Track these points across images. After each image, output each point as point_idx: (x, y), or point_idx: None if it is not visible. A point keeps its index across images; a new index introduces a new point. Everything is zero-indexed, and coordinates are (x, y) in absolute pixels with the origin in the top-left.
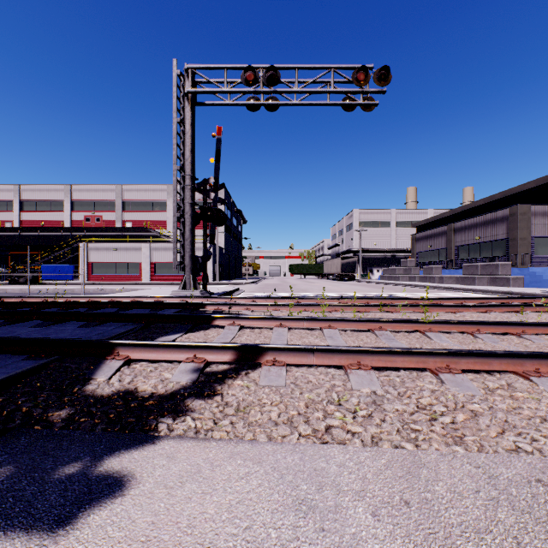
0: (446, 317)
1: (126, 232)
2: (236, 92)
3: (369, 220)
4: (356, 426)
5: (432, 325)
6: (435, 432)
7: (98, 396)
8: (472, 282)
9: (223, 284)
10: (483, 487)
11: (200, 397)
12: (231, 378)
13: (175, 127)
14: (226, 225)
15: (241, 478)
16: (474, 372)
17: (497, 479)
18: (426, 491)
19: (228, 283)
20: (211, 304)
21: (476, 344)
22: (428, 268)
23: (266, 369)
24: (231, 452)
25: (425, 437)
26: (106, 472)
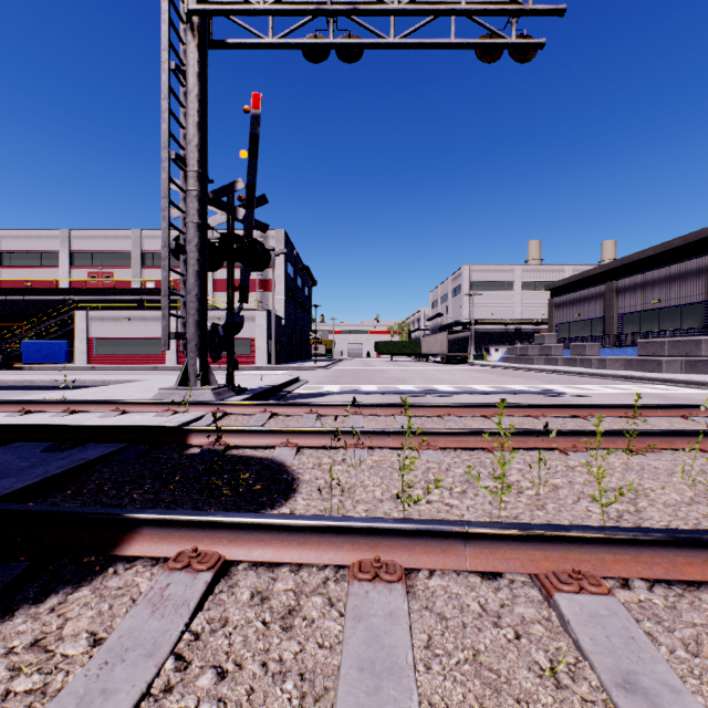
0: None
1: (146, 296)
2: (282, 11)
3: (484, 280)
4: None
5: None
6: None
7: None
8: (656, 368)
9: (281, 370)
10: None
11: None
12: None
13: (167, 78)
14: (287, 286)
15: None
16: None
17: None
18: None
19: (287, 368)
20: (203, 430)
21: None
22: (578, 346)
23: None
24: None
25: None
26: None
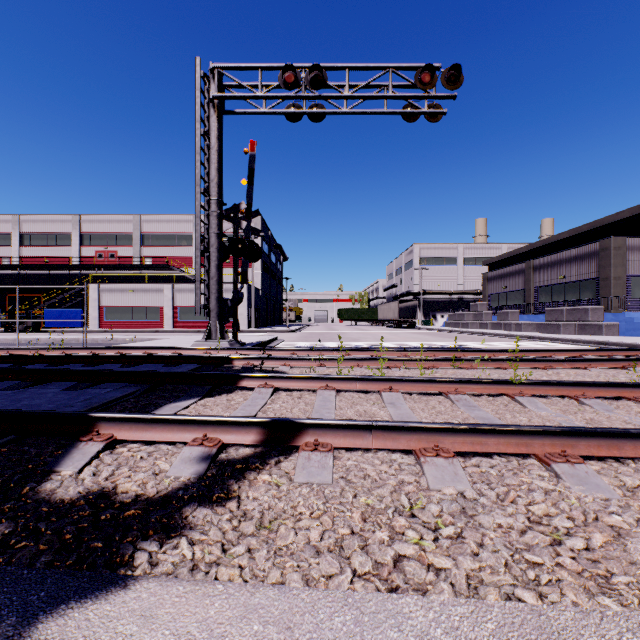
0: (536, 374)
1: (145, 270)
2: (273, 97)
3: (432, 257)
4: (441, 558)
5: (524, 387)
6: (564, 568)
7: (57, 502)
8: (556, 330)
9: (260, 332)
10: None
11: (207, 503)
12: (255, 470)
13: (198, 140)
14: (263, 262)
15: None
16: (597, 459)
17: None
18: None
19: (265, 331)
20: (240, 358)
21: (585, 414)
22: (503, 313)
23: (305, 456)
24: (245, 606)
25: (550, 577)
26: None
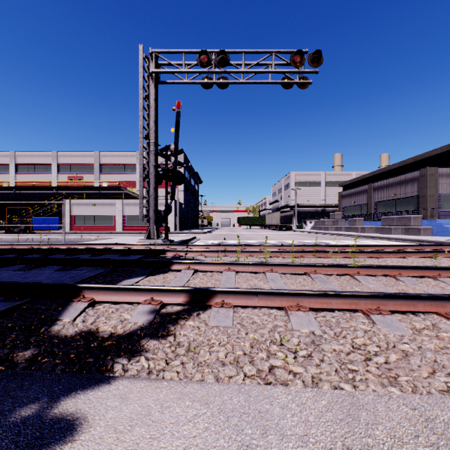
0: (370, 261)
1: (102, 190)
2: (193, 72)
3: (303, 180)
4: (297, 367)
5: (360, 269)
6: (371, 373)
7: (62, 337)
8: (389, 232)
9: (183, 233)
10: (421, 431)
11: (155, 337)
12: (184, 319)
13: (142, 101)
14: (185, 185)
15: (189, 421)
16: (401, 313)
17: (434, 423)
18: (367, 435)
19: (186, 233)
20: (171, 250)
21: (399, 286)
22: (352, 220)
23: (215, 310)
24: (181, 393)
25: (361, 377)
26: (60, 414)
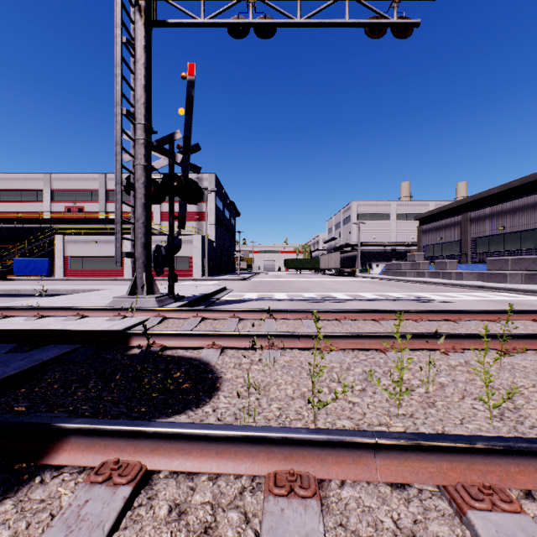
0: None
1: (109, 224)
2: None
3: (368, 212)
4: None
5: None
6: None
7: None
8: (502, 280)
9: (212, 281)
10: None
11: None
12: None
13: (119, 49)
14: (217, 217)
15: None
16: None
17: None
18: None
19: (217, 280)
20: (143, 334)
21: None
22: (441, 262)
23: None
24: None
25: None
26: None
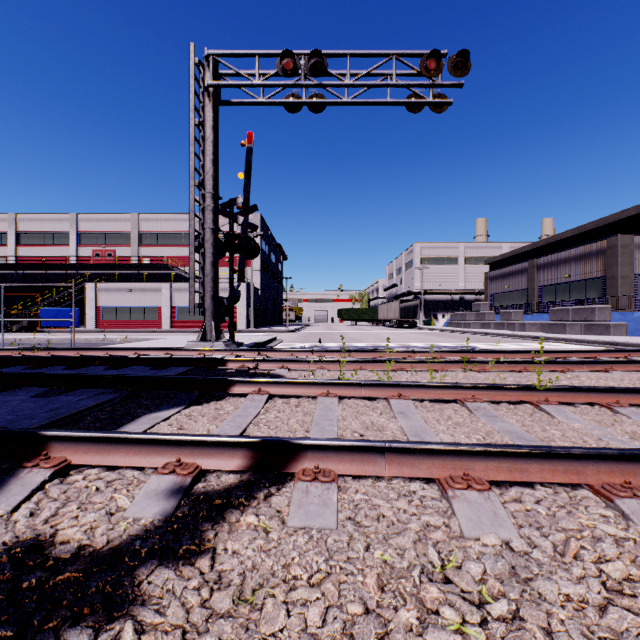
0: (554, 378)
1: (143, 270)
2: (271, 85)
3: (433, 256)
4: None
5: (548, 394)
6: None
7: None
8: (562, 330)
9: (259, 332)
10: None
11: (170, 560)
12: (238, 508)
13: (193, 130)
14: (263, 262)
15: None
16: None
17: None
18: None
19: (264, 331)
20: (234, 360)
21: (624, 425)
22: (506, 313)
23: (302, 489)
24: None
25: None
26: None
